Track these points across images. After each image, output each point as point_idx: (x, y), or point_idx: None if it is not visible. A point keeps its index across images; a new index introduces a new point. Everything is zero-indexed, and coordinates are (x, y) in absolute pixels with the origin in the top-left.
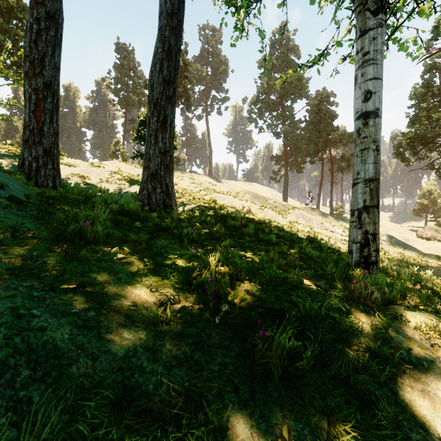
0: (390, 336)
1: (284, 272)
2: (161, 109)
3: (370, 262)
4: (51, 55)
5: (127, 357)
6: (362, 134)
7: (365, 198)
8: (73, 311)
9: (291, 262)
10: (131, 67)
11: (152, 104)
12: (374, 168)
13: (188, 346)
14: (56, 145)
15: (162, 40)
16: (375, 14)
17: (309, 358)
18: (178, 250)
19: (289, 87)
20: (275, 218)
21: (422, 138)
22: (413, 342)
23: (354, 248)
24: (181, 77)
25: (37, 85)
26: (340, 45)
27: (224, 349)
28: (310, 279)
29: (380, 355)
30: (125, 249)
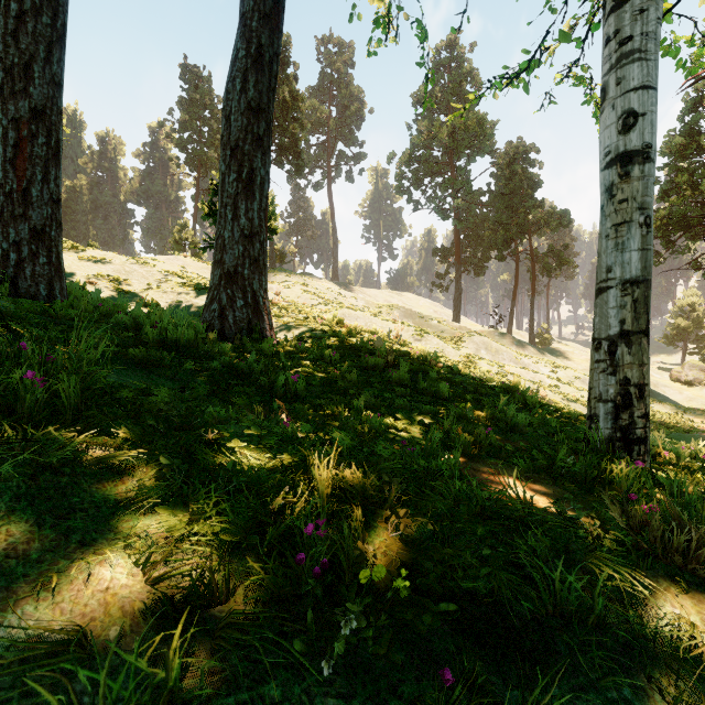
0: None
1: (472, 462)
2: (244, 158)
3: (633, 438)
4: (44, 59)
5: None
6: (617, 195)
7: (623, 317)
8: None
9: (483, 437)
10: (207, 103)
11: (228, 149)
12: (641, 259)
13: None
14: (54, 221)
15: (247, 37)
16: None
17: None
18: (254, 428)
19: (462, 136)
20: (442, 351)
21: (682, 219)
22: None
23: (601, 411)
24: (287, 119)
25: (18, 113)
26: (567, 37)
27: None
28: (525, 478)
29: None
30: (121, 434)
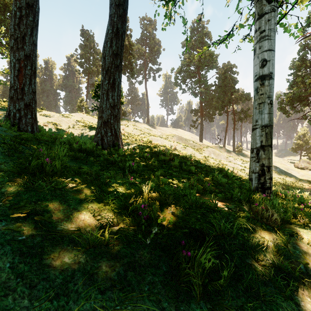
0: (290, 252)
1: (201, 195)
2: (111, 74)
3: (265, 187)
4: (30, 35)
5: (64, 283)
6: (259, 92)
7: (262, 140)
8: (20, 238)
9: (207, 187)
10: (92, 46)
11: (104, 71)
12: (268, 117)
13: (122, 266)
14: (34, 100)
15: (112, 24)
16: (269, 1)
17: (226, 277)
18: (120, 180)
19: (203, 61)
20: (194, 154)
21: (298, 97)
22: (308, 257)
23: (253, 177)
24: (127, 54)
25: (20, 57)
26: (242, 27)
27: (154, 267)
28: (221, 201)
29: (283, 269)
30: (77, 179)
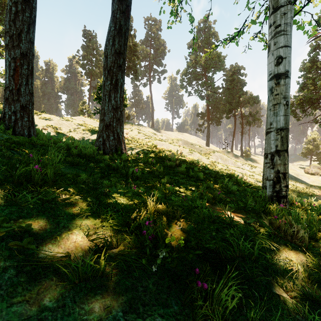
0: None
1: (212, 205)
2: (113, 74)
3: (281, 196)
4: (26, 31)
5: None
6: (274, 92)
7: (277, 144)
8: None
9: (217, 195)
10: (95, 47)
11: (106, 71)
12: (284, 119)
13: (121, 306)
14: (31, 102)
15: (114, 21)
16: None
17: (254, 320)
18: (122, 189)
19: (210, 62)
20: (201, 159)
21: (309, 100)
22: None
23: (268, 184)
24: (131, 55)
25: (15, 55)
26: (254, 22)
27: (161, 305)
28: (234, 211)
29: (319, 302)
30: (71, 190)
